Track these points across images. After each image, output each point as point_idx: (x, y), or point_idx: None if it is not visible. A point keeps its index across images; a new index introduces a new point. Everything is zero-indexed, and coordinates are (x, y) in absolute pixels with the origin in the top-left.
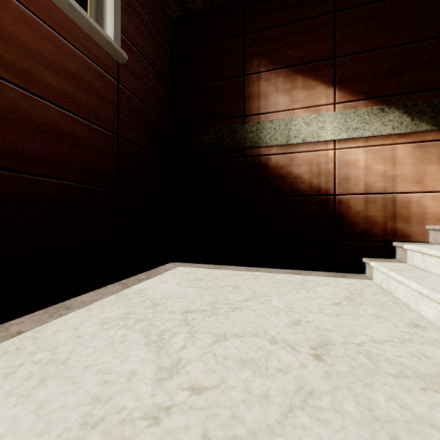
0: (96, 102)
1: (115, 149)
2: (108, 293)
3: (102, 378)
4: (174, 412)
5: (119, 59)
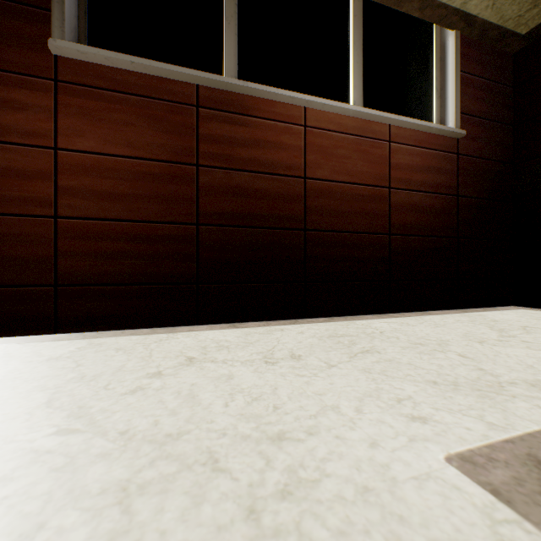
0: (441, 178)
1: (455, 207)
2: (452, 312)
3: (466, 331)
4: (510, 342)
5: (458, 137)
